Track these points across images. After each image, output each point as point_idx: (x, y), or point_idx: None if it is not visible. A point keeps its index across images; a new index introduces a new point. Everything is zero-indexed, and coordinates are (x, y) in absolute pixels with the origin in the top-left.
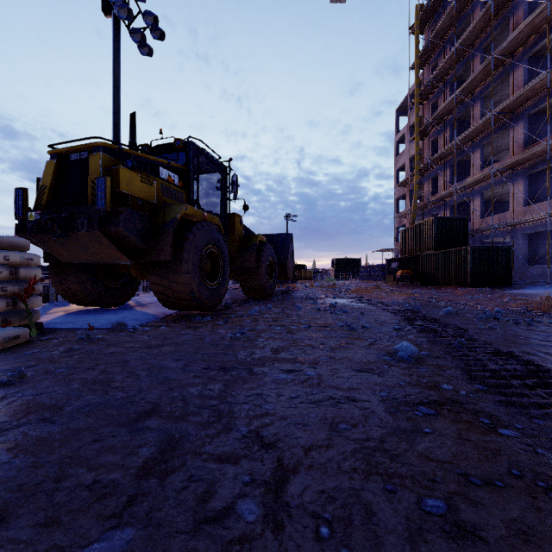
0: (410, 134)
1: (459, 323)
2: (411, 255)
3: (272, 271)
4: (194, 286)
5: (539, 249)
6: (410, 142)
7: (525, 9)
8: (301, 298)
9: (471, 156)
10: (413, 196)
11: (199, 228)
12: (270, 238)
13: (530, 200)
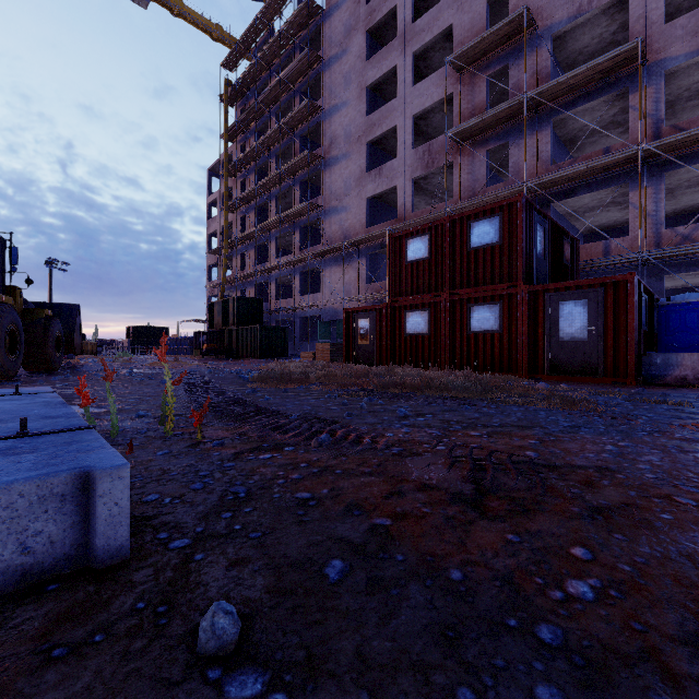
0: (222, 201)
1: (210, 375)
2: (219, 329)
3: (59, 345)
4: (1, 358)
5: (310, 329)
6: (222, 211)
7: (301, 144)
8: (96, 370)
9: (270, 244)
10: (223, 269)
11: (4, 310)
12: (48, 307)
13: (305, 291)
